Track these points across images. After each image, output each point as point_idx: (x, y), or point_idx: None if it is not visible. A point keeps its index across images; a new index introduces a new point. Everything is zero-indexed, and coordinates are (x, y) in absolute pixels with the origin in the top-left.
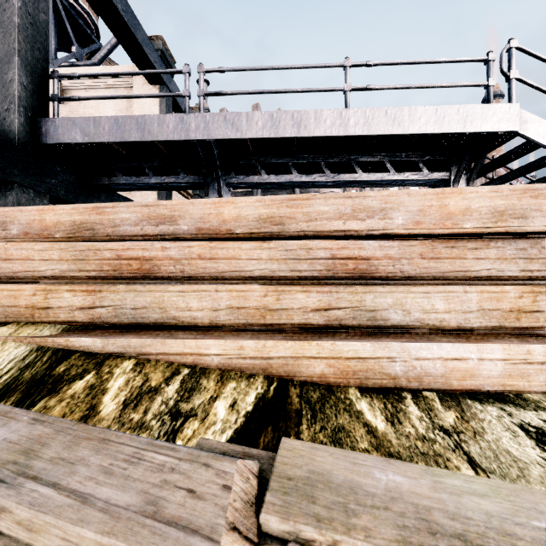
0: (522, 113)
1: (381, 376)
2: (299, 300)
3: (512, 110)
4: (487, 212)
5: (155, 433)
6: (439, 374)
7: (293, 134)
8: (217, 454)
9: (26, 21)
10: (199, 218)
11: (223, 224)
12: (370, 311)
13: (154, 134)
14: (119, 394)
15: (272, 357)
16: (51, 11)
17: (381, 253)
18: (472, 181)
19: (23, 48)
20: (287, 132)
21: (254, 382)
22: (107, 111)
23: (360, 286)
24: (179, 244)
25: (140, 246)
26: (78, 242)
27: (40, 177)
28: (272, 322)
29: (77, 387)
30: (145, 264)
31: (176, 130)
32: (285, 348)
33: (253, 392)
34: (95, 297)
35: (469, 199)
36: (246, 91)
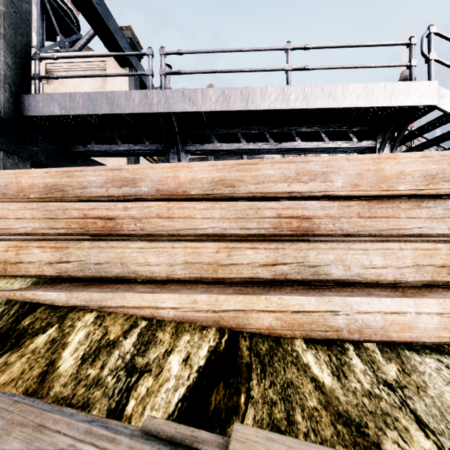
0: (440, 89)
1: (325, 328)
2: (248, 256)
3: (431, 87)
4: (420, 176)
5: (110, 391)
6: (379, 326)
7: (241, 107)
8: (162, 447)
9: (10, 10)
10: (158, 181)
11: (179, 186)
12: (313, 267)
13: (122, 107)
14: (78, 348)
15: (223, 311)
16: (39, 7)
17: (323, 213)
18: (395, 148)
19: (8, 33)
20: (237, 106)
21: (207, 334)
22: (84, 90)
23: (304, 243)
24: (139, 204)
25: (104, 206)
26: (48, 203)
27: (23, 144)
28: (224, 276)
29: (39, 342)
30: (109, 223)
31: (140, 104)
32: (235, 302)
33: (206, 345)
34: (62, 253)
35: (403, 163)
36: (202, 71)
